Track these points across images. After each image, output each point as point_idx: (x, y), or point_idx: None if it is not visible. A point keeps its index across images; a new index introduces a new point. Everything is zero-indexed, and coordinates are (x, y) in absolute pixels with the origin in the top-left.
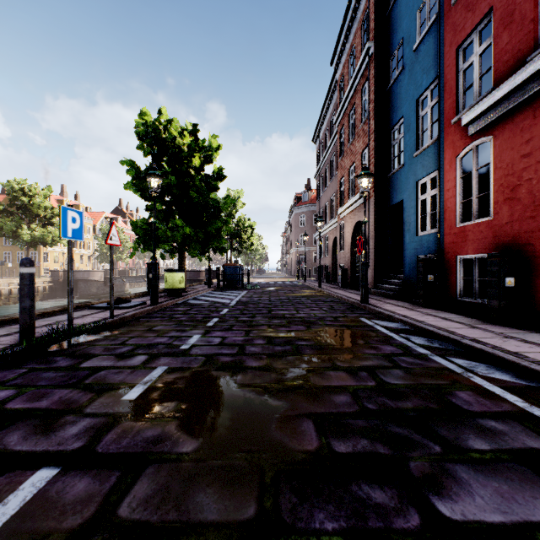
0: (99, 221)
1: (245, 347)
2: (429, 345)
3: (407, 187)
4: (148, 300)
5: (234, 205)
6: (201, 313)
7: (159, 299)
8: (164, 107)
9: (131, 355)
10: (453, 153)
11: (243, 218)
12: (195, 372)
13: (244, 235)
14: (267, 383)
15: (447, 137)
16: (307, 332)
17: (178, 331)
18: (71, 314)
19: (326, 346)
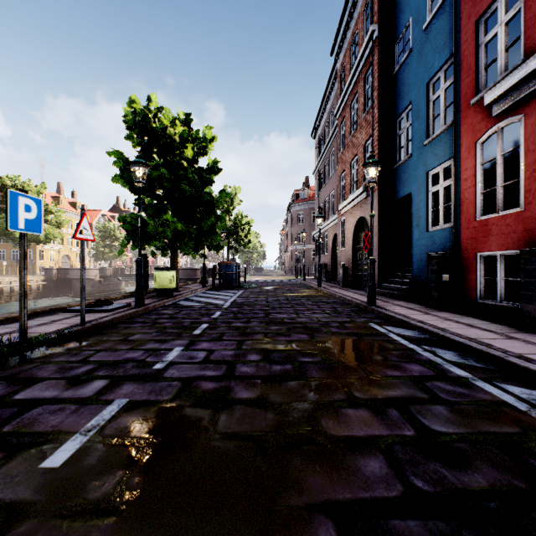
0: (96, 219)
1: (235, 365)
2: (463, 363)
3: (415, 179)
4: (134, 302)
5: (232, 202)
6: (189, 317)
7: (146, 300)
8: (153, 93)
9: (87, 379)
10: (472, 138)
11: (240, 215)
12: (163, 410)
13: (241, 233)
14: (261, 431)
15: (465, 121)
16: (311, 344)
17: (157, 341)
18: (24, 323)
19: (336, 364)
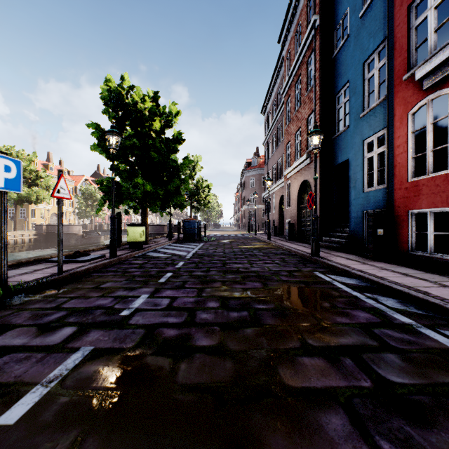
0: (80, 183)
1: (196, 312)
2: (405, 310)
3: (352, 147)
4: (108, 253)
5: (194, 168)
6: (156, 267)
7: (120, 251)
8: (126, 73)
9: (57, 326)
10: (404, 110)
11: (201, 180)
12: (125, 358)
13: (202, 194)
14: (220, 382)
15: (397, 95)
16: (264, 291)
17: (126, 289)
18: (4, 272)
19: (288, 311)
